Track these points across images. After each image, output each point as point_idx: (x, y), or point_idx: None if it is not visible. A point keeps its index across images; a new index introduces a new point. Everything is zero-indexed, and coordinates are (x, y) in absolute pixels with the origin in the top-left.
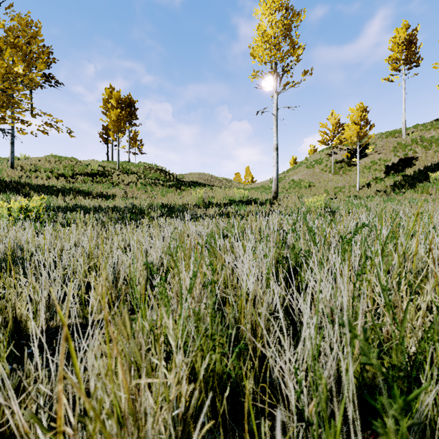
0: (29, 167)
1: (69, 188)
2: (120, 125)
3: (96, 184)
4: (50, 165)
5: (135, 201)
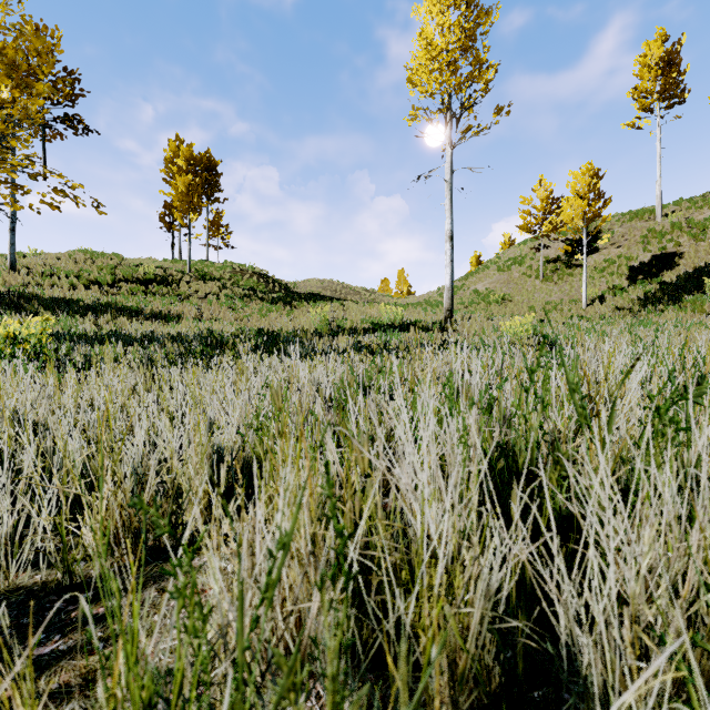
0: (41, 268)
1: (106, 303)
2: (192, 201)
3: (151, 298)
4: (76, 266)
5: (215, 325)
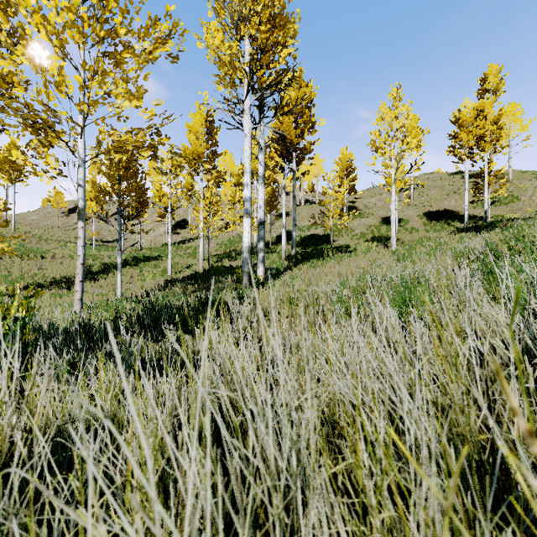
0: None
1: None
2: None
3: None
4: None
5: None
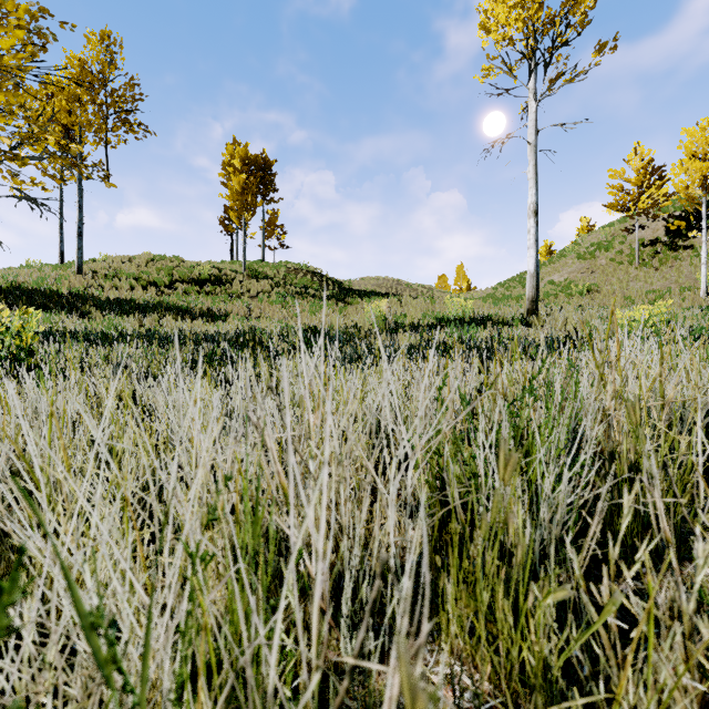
0: (106, 272)
1: (156, 303)
2: (247, 201)
3: (204, 297)
4: (138, 269)
5: (262, 323)
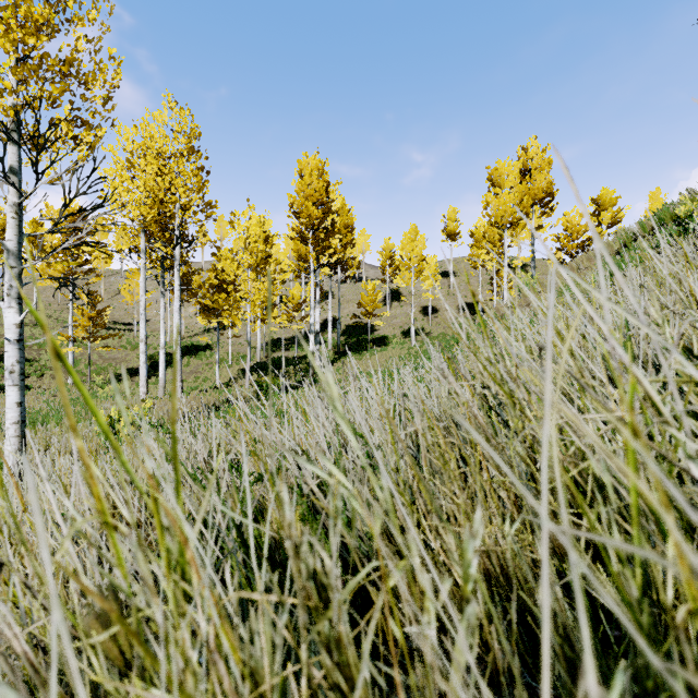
0: None
1: None
2: None
3: None
4: None
5: None
